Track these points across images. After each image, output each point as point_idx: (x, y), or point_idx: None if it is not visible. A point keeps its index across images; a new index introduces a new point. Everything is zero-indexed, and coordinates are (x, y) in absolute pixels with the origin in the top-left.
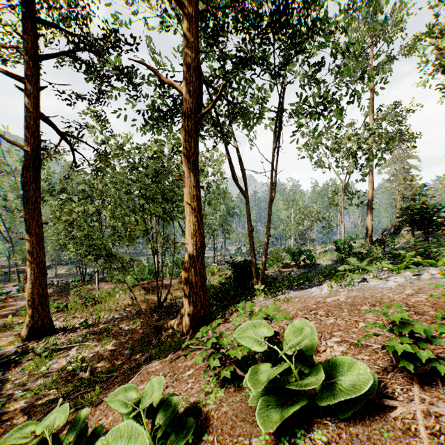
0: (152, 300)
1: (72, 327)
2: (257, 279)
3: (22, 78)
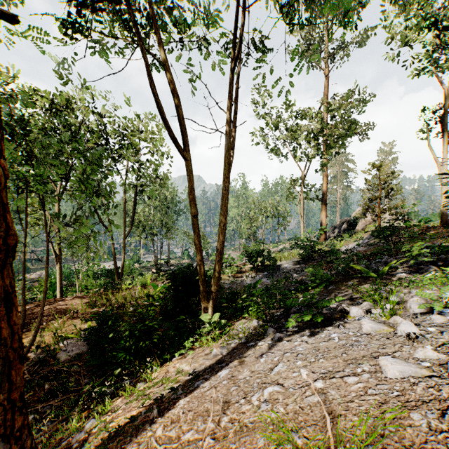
0: None
1: None
2: (207, 298)
3: None
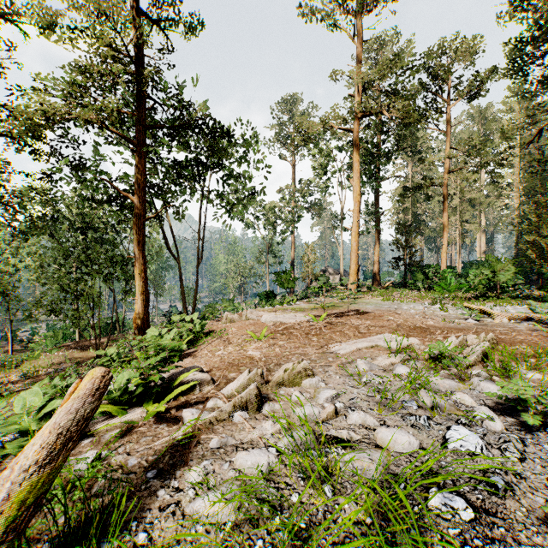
0: (87, 355)
1: (9, 382)
2: None
3: None
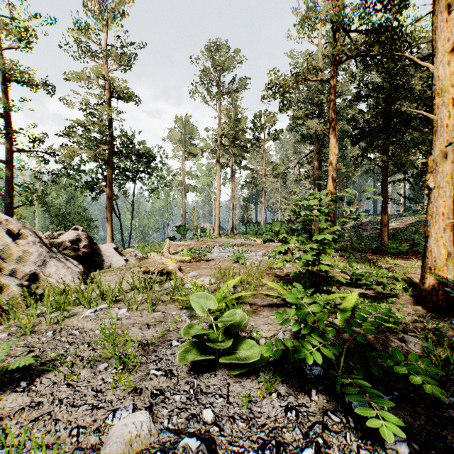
0: None
1: None
2: None
3: (7, 162)
